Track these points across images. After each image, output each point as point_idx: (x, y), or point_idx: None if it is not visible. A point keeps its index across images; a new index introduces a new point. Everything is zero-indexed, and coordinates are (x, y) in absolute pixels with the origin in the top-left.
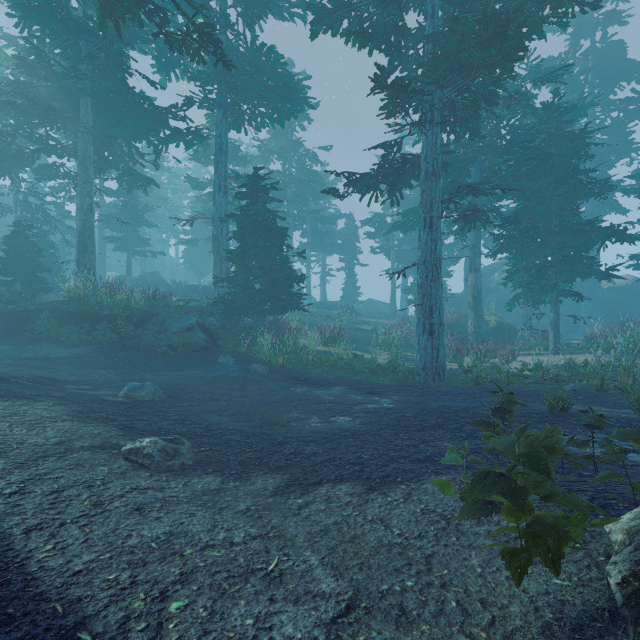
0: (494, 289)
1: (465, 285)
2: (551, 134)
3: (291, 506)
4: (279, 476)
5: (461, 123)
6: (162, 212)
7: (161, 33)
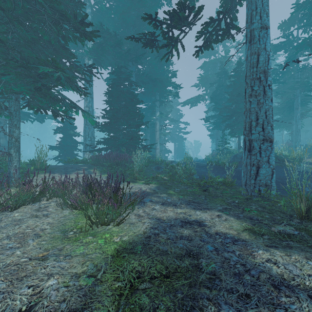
0: None
1: None
2: None
3: None
4: None
5: None
6: None
7: None
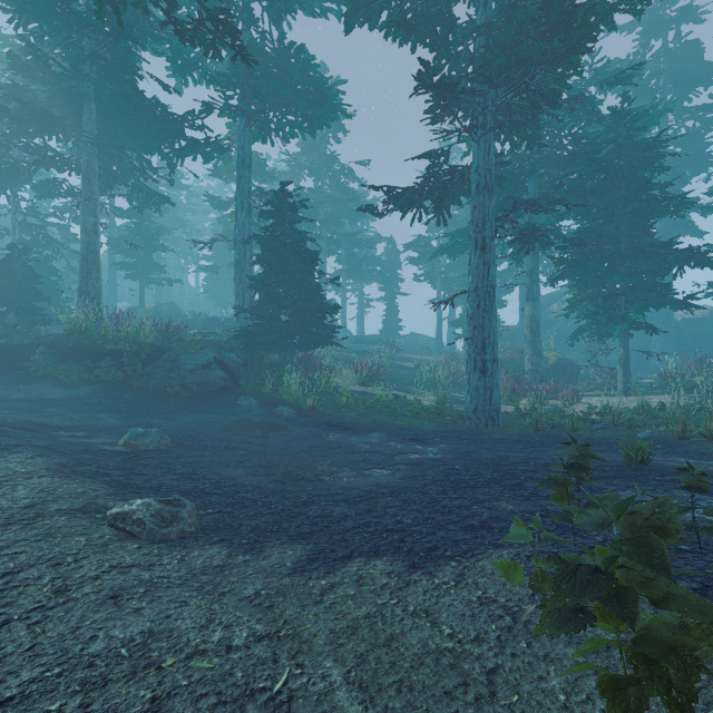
0: (553, 321)
1: (520, 317)
2: (620, 144)
3: (312, 590)
4: (300, 547)
5: (518, 128)
6: (180, 236)
7: (169, 22)
